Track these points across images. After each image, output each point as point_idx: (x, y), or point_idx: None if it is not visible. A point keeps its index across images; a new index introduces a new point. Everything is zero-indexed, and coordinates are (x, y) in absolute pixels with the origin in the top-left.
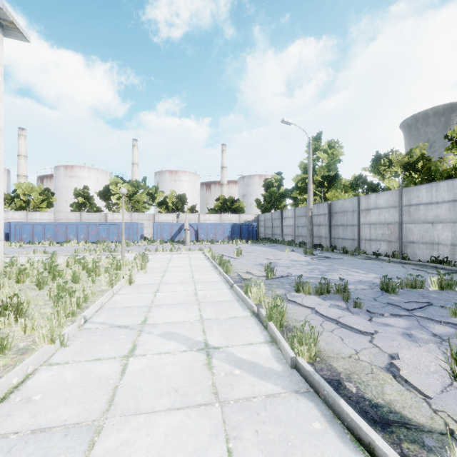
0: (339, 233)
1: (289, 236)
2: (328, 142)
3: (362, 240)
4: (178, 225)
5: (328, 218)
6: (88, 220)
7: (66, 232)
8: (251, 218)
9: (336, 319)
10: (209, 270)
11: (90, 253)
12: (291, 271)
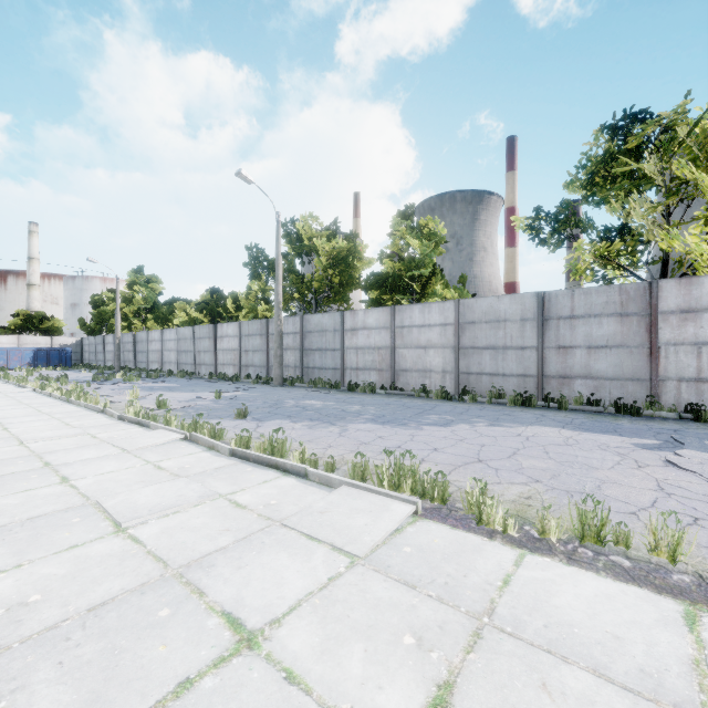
0: (140, 358)
1: (111, 362)
2: (149, 276)
3: (150, 362)
4: None
5: (133, 345)
6: None
7: None
8: (72, 341)
9: None
10: None
11: None
12: None
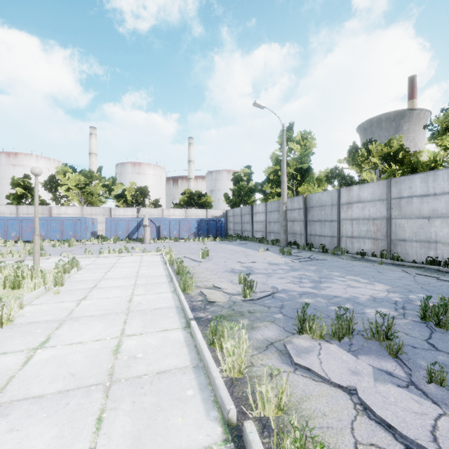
0: (316, 230)
1: (260, 233)
2: (301, 133)
3: (342, 237)
4: (136, 220)
5: (303, 213)
6: (27, 214)
7: None
8: (219, 213)
9: None
10: (160, 285)
11: (4, 257)
12: (275, 282)
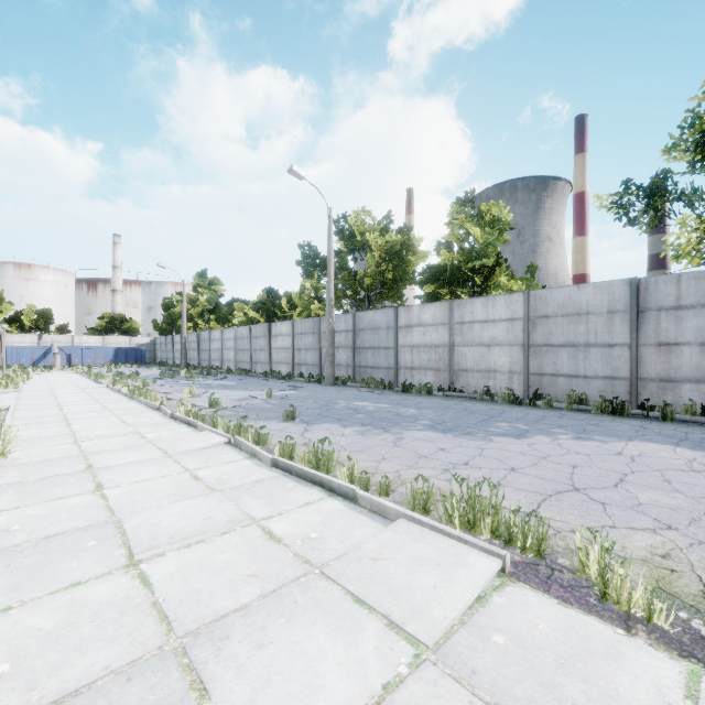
0: (203, 356)
1: (178, 360)
2: (212, 279)
3: (211, 360)
4: (43, 349)
5: (197, 344)
6: None
7: None
8: (146, 341)
9: None
10: (79, 377)
11: None
12: None
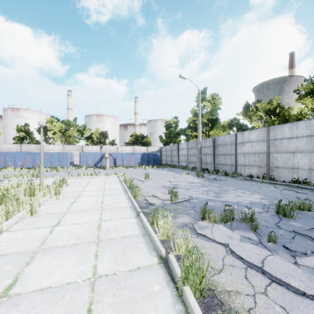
0: (221, 160)
1: (183, 162)
2: (211, 95)
3: (238, 165)
4: (100, 154)
5: (212, 149)
6: (27, 150)
7: (4, 160)
8: (156, 149)
9: (262, 267)
10: (119, 194)
11: (17, 178)
12: (191, 193)
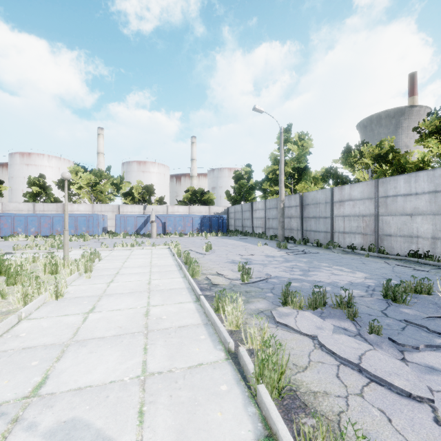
0: (311, 226)
1: (259, 228)
2: (298, 134)
3: (335, 232)
4: (143, 217)
5: (299, 210)
6: (43, 211)
7: (12, 225)
8: (221, 210)
9: (359, 364)
10: (172, 272)
11: (32, 249)
12: (269, 271)
